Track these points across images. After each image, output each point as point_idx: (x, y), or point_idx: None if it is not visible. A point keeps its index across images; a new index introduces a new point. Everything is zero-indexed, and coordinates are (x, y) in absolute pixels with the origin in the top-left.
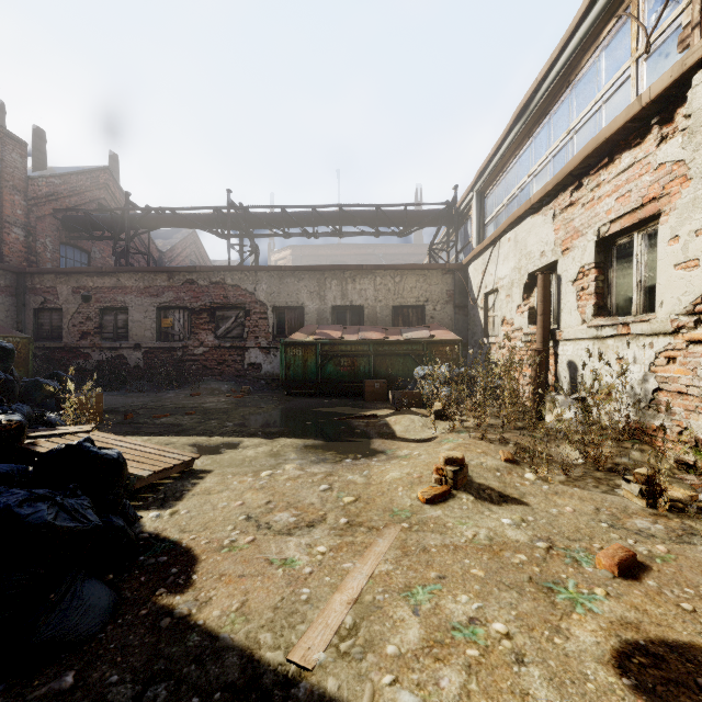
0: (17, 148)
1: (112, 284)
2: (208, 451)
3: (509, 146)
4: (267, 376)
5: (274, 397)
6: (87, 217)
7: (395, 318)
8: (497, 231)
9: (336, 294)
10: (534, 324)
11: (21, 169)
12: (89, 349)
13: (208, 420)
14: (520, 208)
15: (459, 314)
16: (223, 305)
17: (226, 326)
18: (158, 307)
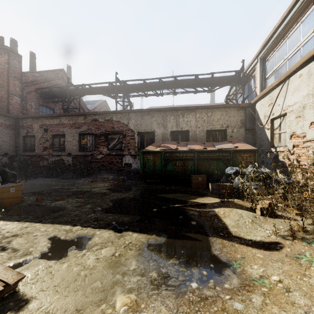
0: (16, 58)
1: (57, 122)
2: (59, 248)
3: (293, 15)
4: (134, 171)
5: (136, 184)
6: (50, 91)
7: (208, 137)
8: (287, 72)
9: (172, 124)
10: None
11: (18, 68)
12: (47, 156)
13: (86, 204)
14: None
15: (248, 134)
16: (111, 132)
17: (113, 143)
18: (79, 134)
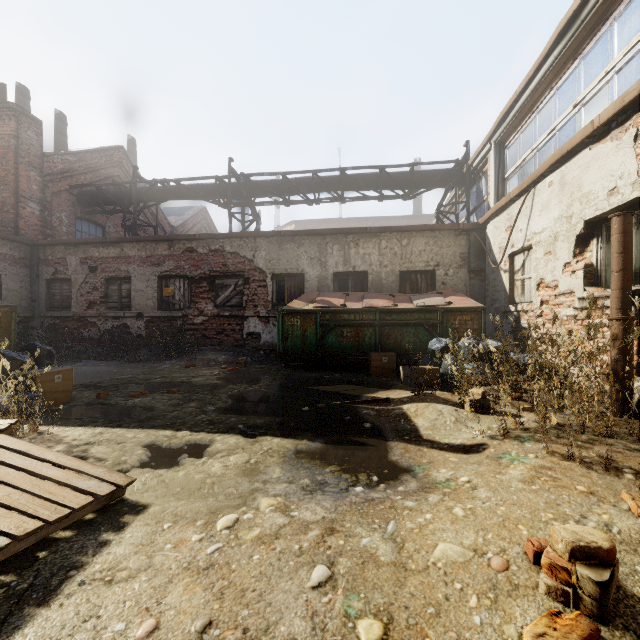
0: (32, 126)
1: (116, 254)
2: (164, 458)
3: (544, 76)
4: (266, 346)
5: (271, 370)
6: (98, 192)
7: (402, 285)
8: (532, 176)
9: (337, 260)
10: (592, 285)
11: (36, 146)
12: (95, 318)
13: (188, 402)
14: (573, 139)
15: (474, 279)
16: (222, 273)
17: (225, 294)
18: (159, 276)
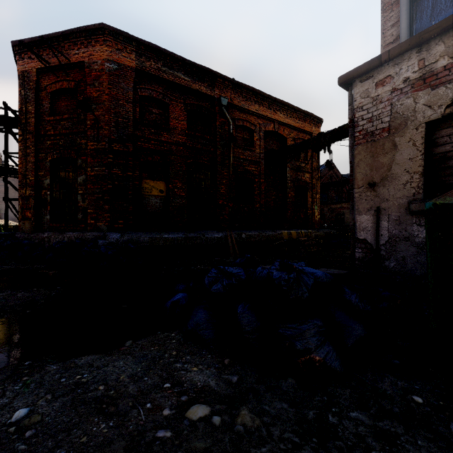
0: None
1: (339, 206)
2: None
3: None
4: None
5: None
6: (329, 184)
7: None
8: None
9: None
10: None
11: None
12: None
13: None
14: None
15: None
16: None
17: None
18: None
